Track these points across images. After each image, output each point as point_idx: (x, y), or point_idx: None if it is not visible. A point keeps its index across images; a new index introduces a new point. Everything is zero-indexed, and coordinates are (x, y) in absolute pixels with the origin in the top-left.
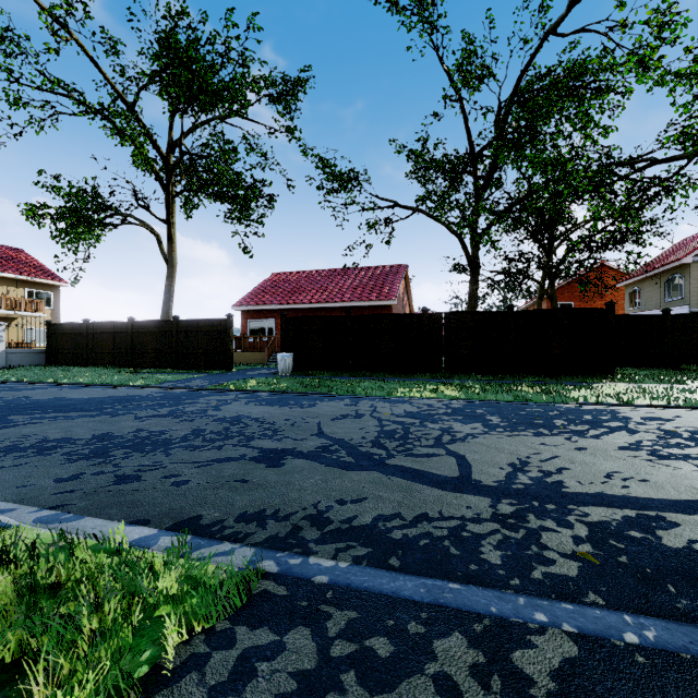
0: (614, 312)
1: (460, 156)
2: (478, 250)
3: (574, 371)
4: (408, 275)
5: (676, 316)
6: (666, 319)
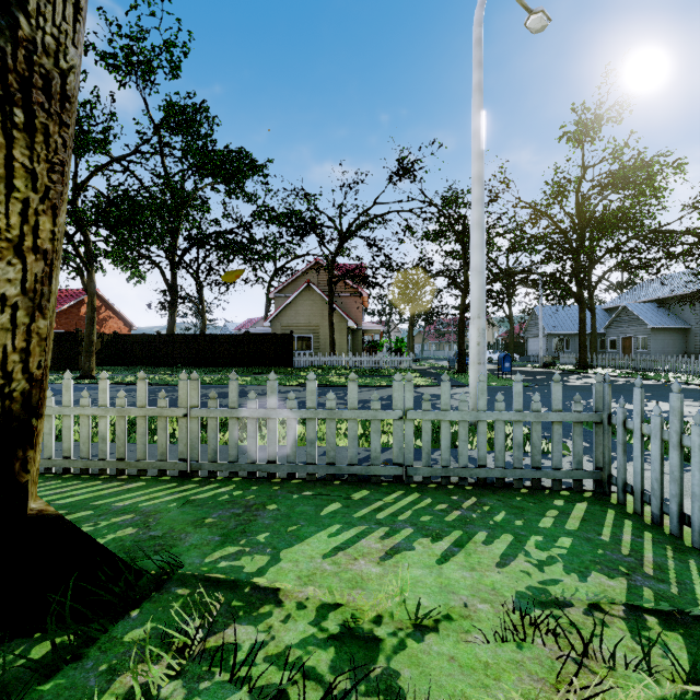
0: (79, 334)
1: (168, 205)
2: (175, 278)
3: (62, 368)
4: (103, 296)
5: (163, 336)
6: (157, 337)
